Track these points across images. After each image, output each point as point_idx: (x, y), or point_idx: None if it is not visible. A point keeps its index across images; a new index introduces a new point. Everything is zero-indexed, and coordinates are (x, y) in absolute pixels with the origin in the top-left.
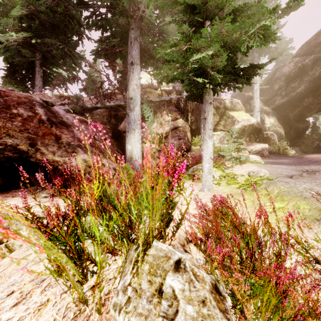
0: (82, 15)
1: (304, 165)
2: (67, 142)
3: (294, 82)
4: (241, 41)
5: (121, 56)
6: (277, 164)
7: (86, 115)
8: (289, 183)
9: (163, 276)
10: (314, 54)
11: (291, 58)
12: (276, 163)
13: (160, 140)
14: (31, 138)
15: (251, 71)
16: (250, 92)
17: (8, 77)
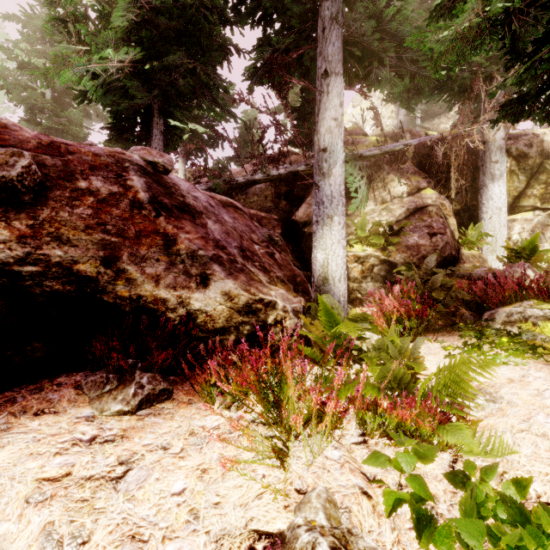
0: (228, 3)
1: None
2: (190, 251)
3: None
4: None
5: (301, 70)
6: None
7: (236, 198)
8: None
9: None
10: None
11: None
12: None
13: (386, 238)
14: (108, 243)
15: None
16: None
17: (113, 140)
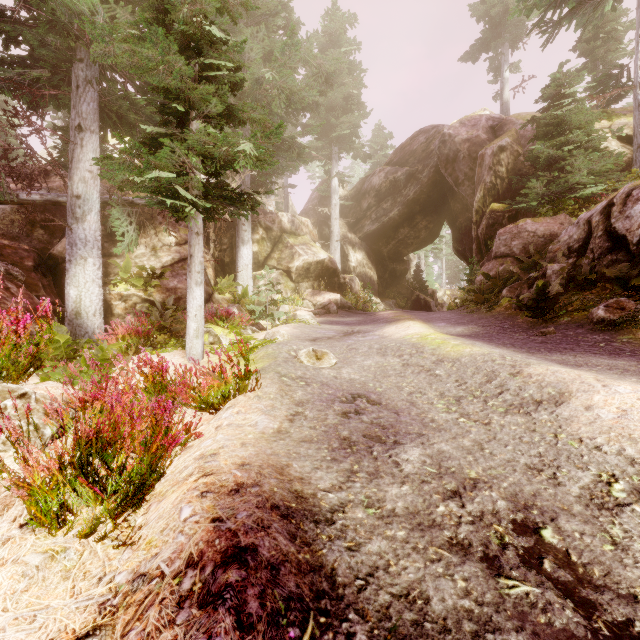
0: None
1: (362, 325)
2: None
3: (386, 201)
4: (237, 156)
5: (58, 103)
6: (335, 324)
7: None
8: (280, 344)
9: (2, 400)
10: (408, 166)
11: (384, 165)
12: (336, 322)
13: (149, 281)
14: None
15: (251, 199)
16: (330, 207)
17: None
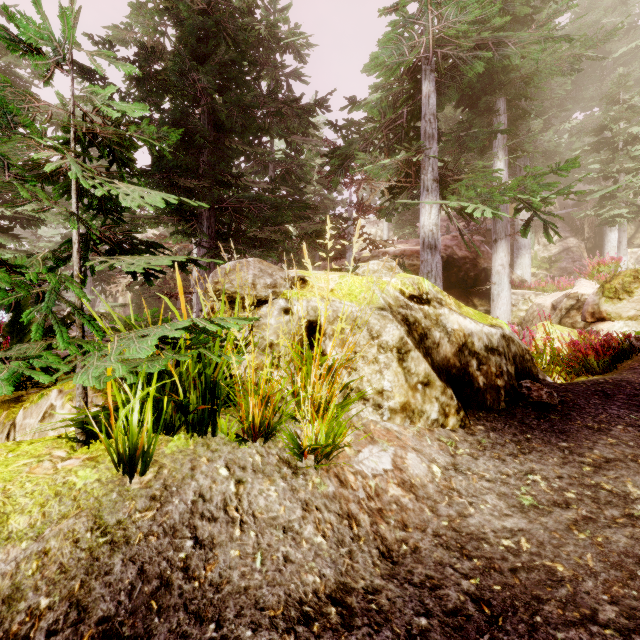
0: None
1: None
2: None
3: None
4: None
5: None
6: None
7: None
8: None
9: None
10: None
11: None
12: None
13: (548, 264)
14: None
15: None
16: None
17: (405, 220)
